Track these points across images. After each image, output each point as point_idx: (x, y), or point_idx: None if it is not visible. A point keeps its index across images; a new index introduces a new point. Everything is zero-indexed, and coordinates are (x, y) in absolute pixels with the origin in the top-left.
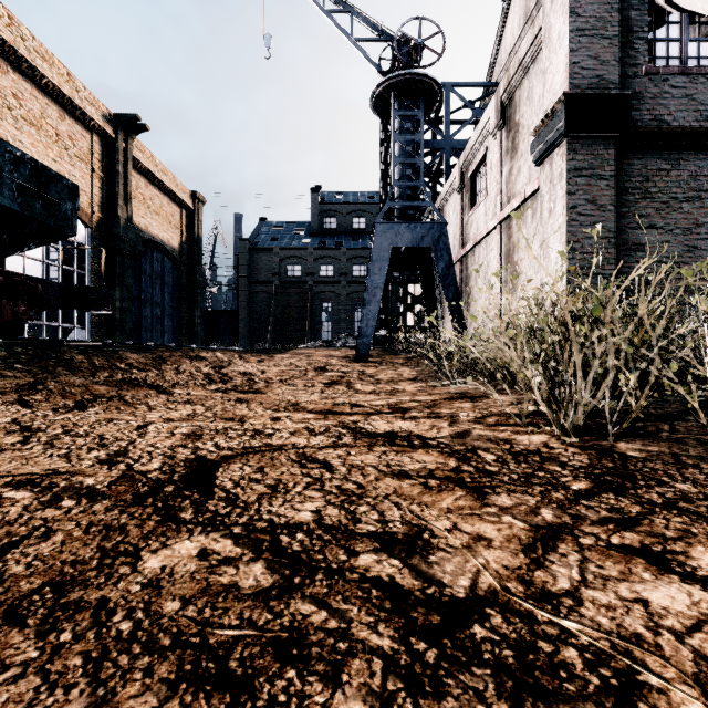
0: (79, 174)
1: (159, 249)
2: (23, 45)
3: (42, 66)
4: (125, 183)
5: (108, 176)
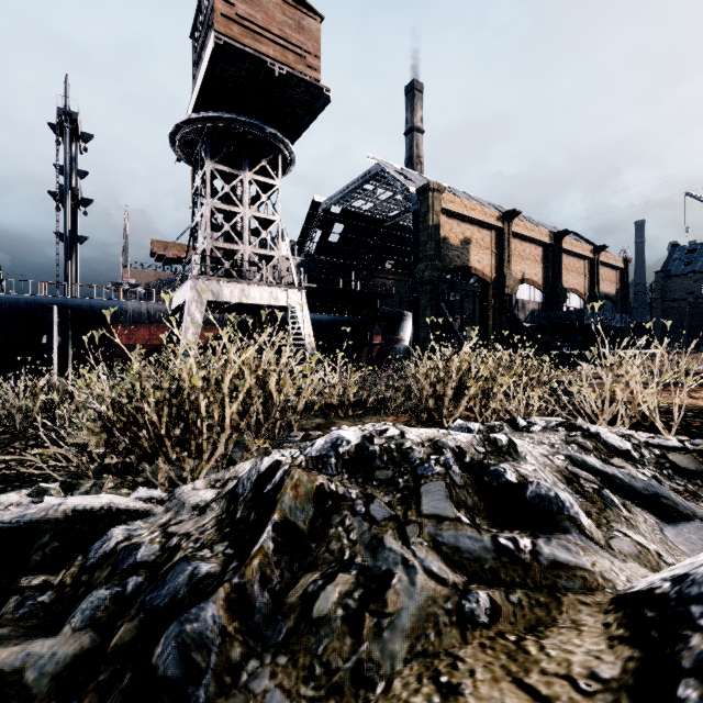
0: (581, 280)
1: (607, 298)
2: (572, 247)
3: (576, 250)
4: (596, 275)
5: (590, 275)
